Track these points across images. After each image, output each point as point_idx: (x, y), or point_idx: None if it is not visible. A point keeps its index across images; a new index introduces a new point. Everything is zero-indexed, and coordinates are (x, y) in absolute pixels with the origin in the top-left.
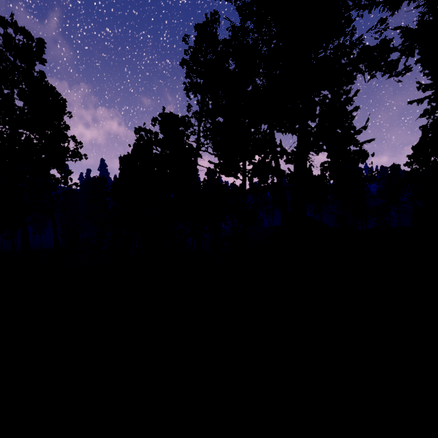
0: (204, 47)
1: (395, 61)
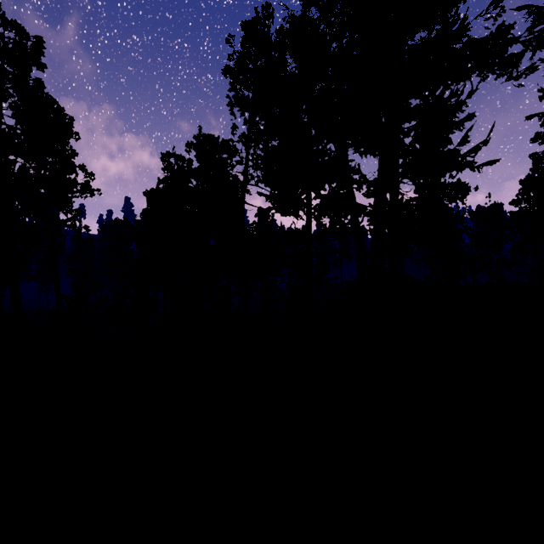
0: (254, 50)
1: (518, 55)
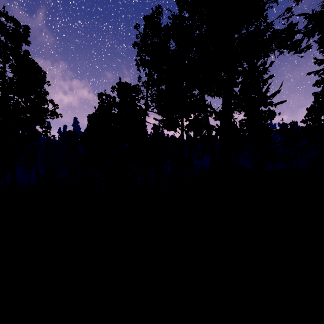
0: (151, 33)
1: (300, 40)
